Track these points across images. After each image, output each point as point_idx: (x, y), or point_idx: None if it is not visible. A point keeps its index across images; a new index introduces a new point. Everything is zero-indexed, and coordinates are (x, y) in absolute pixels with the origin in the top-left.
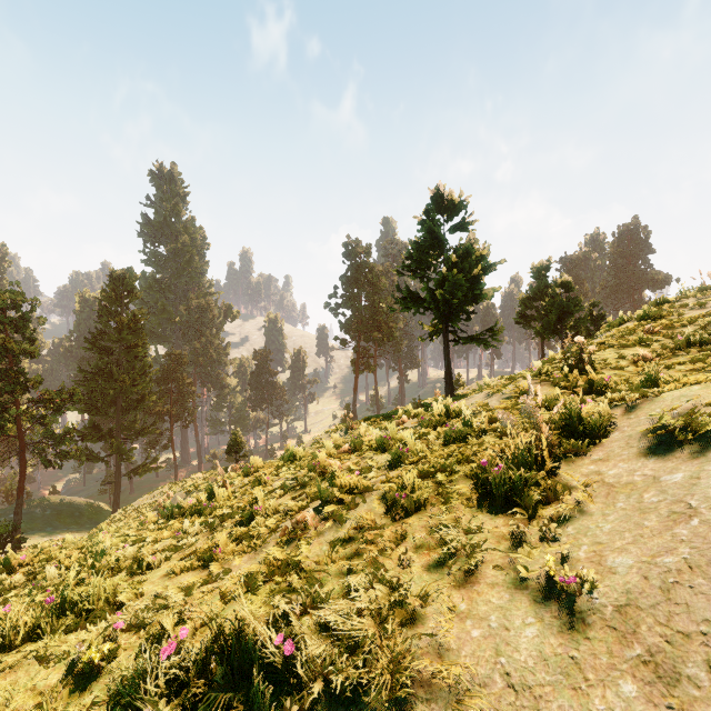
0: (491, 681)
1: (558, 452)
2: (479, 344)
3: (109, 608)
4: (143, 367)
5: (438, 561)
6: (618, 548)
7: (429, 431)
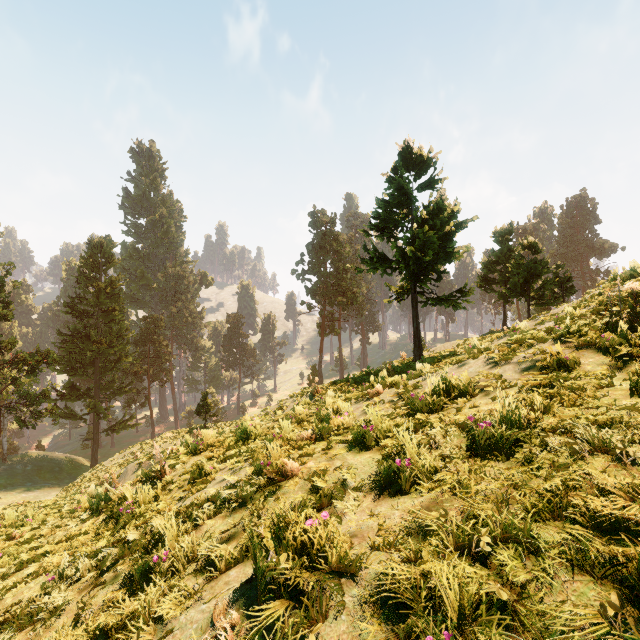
0: None
1: None
2: (448, 306)
3: None
4: (120, 329)
5: None
6: None
7: (429, 418)
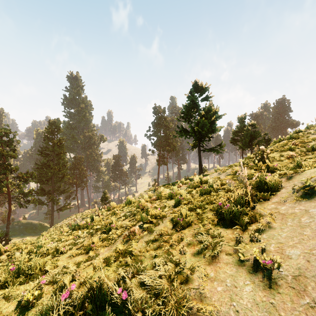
0: (229, 315)
1: (255, 199)
2: (214, 152)
3: (41, 273)
4: (64, 162)
5: (198, 251)
6: (291, 245)
7: (192, 190)
